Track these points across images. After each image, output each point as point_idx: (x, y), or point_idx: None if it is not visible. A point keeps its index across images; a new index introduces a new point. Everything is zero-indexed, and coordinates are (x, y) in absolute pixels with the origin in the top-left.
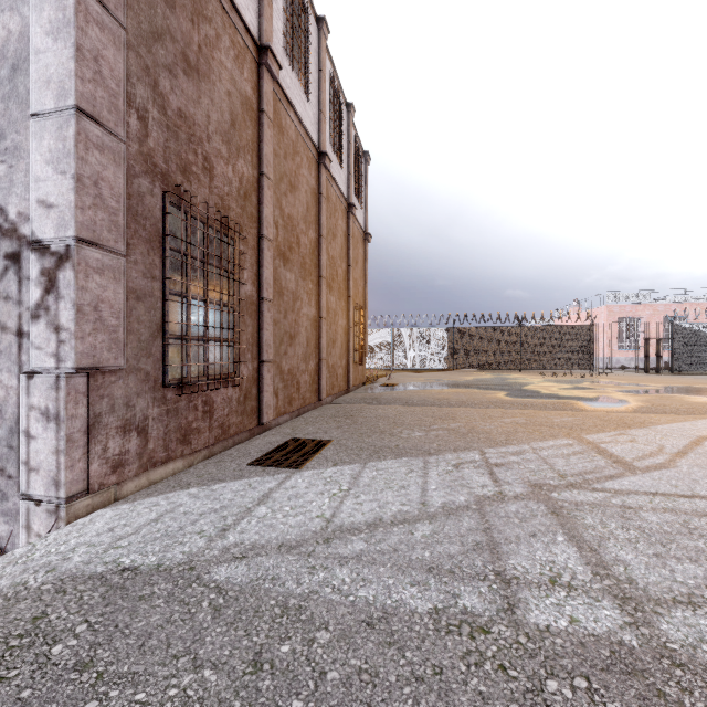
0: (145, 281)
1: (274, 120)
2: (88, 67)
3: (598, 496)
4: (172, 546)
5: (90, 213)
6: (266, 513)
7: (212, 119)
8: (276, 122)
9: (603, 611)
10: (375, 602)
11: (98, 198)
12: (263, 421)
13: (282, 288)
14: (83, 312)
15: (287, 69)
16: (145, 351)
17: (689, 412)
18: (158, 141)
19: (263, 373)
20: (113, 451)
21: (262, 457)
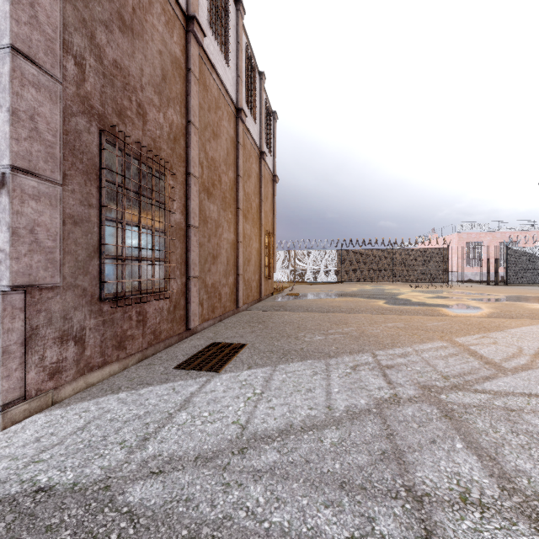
0: (82, 208)
1: (200, 79)
2: (24, 11)
3: (481, 398)
4: (92, 459)
5: (25, 144)
6: (186, 419)
7: (145, 72)
8: (201, 80)
9: (523, 538)
10: (290, 530)
11: (34, 131)
12: (190, 327)
13: (206, 217)
14: (18, 234)
15: (211, 38)
16: (82, 270)
17: (531, 317)
18: (95, 86)
19: (190, 287)
20: (50, 359)
21: (187, 361)
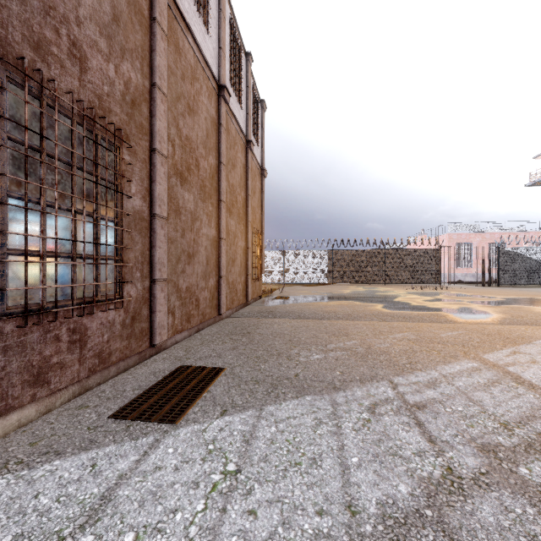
0: None
1: (170, 37)
2: None
3: None
4: None
5: None
6: None
7: (84, 2)
8: (172, 39)
9: None
10: None
11: None
12: (155, 342)
13: (179, 207)
14: None
15: None
16: None
17: None
18: None
19: (155, 293)
20: None
21: (134, 402)
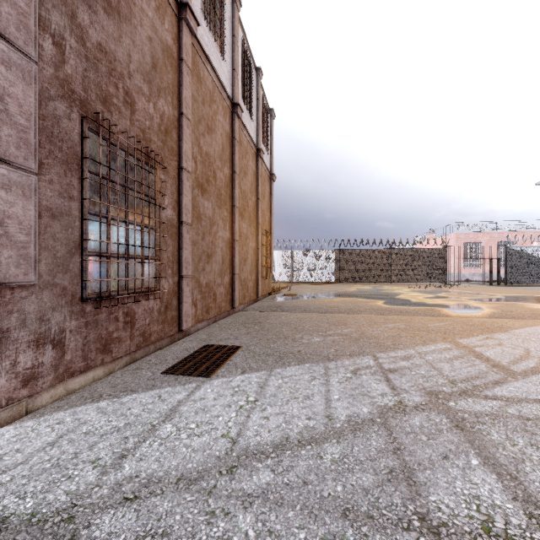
0: (61, 200)
1: (193, 70)
2: None
3: (493, 405)
4: (58, 482)
5: None
6: (171, 432)
7: (133, 59)
8: (195, 72)
9: None
10: None
11: (4, 113)
12: (182, 328)
13: (200, 214)
14: None
15: (205, 29)
16: (61, 267)
17: (533, 317)
18: (76, 70)
19: (182, 287)
20: (24, 365)
21: (176, 365)
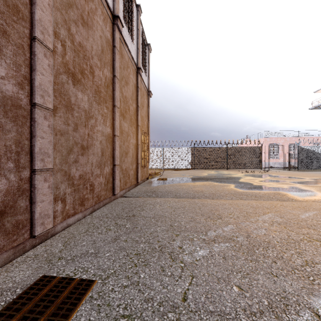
0: None
1: None
2: None
3: None
4: None
5: None
6: None
7: None
8: None
9: None
10: None
11: None
12: (35, 234)
13: (71, 104)
14: None
15: None
16: None
17: None
18: None
19: (35, 183)
20: None
21: None
